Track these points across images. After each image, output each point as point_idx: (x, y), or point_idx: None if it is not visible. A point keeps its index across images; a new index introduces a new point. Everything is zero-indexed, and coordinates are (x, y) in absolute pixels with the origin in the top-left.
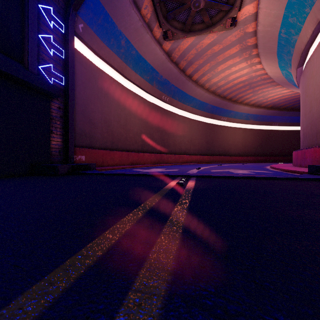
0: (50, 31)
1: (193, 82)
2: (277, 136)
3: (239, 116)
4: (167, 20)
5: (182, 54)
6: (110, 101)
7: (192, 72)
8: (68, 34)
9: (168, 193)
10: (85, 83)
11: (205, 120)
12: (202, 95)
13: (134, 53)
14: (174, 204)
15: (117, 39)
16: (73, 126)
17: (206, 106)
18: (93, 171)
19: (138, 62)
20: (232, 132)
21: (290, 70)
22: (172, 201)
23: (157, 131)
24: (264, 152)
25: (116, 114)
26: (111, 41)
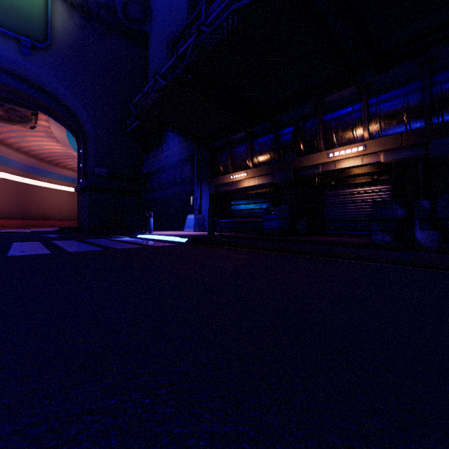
0: None
1: None
2: None
3: (64, 178)
4: None
5: None
6: None
7: None
8: None
9: None
10: None
11: (16, 178)
12: (9, 153)
13: None
14: None
15: None
16: None
17: (17, 164)
18: None
19: None
20: (55, 195)
21: None
22: None
23: None
24: None
25: None
26: None
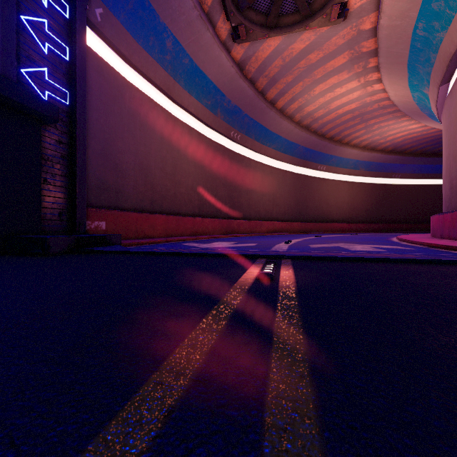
0: (42, 12)
1: (277, 112)
2: (399, 193)
3: (344, 163)
4: (238, 8)
5: (261, 66)
6: (149, 136)
7: (275, 96)
8: (76, 20)
9: (243, 303)
10: (108, 105)
11: (294, 169)
12: (290, 132)
13: (186, 63)
14: (264, 353)
15: (159, 38)
16: (85, 172)
17: (296, 148)
18: (114, 248)
19: (193, 77)
20: (333, 188)
21: (427, 90)
22: (256, 339)
23: (222, 185)
24: (380, 217)
25: (159, 157)
26: (149, 40)
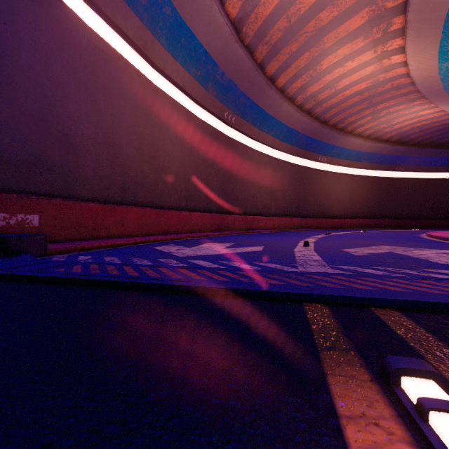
0: None
1: (278, 91)
2: (402, 187)
3: (345, 155)
4: None
5: (261, 28)
6: (119, 104)
7: (276, 71)
8: None
9: None
10: (50, 49)
11: (294, 160)
12: (290, 117)
13: (168, 13)
14: None
15: None
16: None
17: (296, 136)
18: (5, 261)
19: (178, 35)
20: (334, 181)
21: None
22: None
23: (215, 174)
24: (382, 213)
25: (133, 134)
26: None
